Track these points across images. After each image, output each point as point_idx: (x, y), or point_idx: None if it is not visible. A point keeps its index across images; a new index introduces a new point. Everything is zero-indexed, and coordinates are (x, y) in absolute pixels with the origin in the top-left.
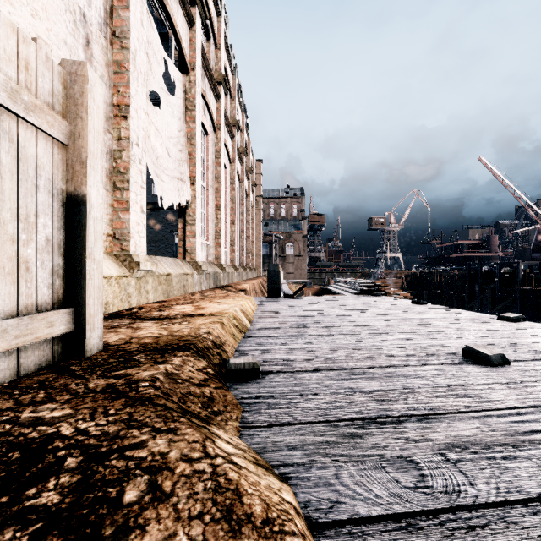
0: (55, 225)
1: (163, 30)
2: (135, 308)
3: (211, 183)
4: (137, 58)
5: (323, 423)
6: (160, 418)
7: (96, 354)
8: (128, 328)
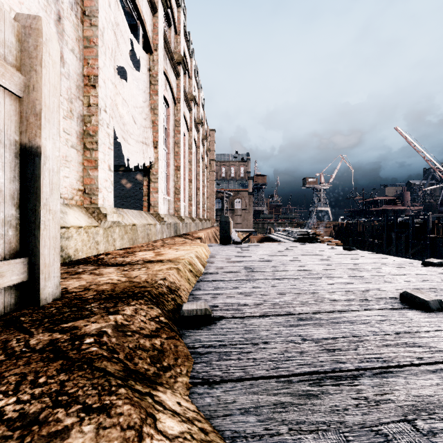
0: (7, 175)
1: (133, 21)
2: (102, 255)
3: (172, 148)
4: (105, 35)
5: (276, 379)
6: (95, 390)
7: (51, 303)
8: (91, 274)
